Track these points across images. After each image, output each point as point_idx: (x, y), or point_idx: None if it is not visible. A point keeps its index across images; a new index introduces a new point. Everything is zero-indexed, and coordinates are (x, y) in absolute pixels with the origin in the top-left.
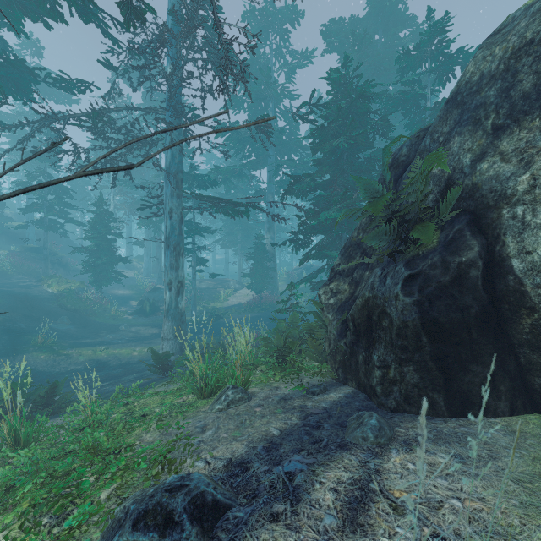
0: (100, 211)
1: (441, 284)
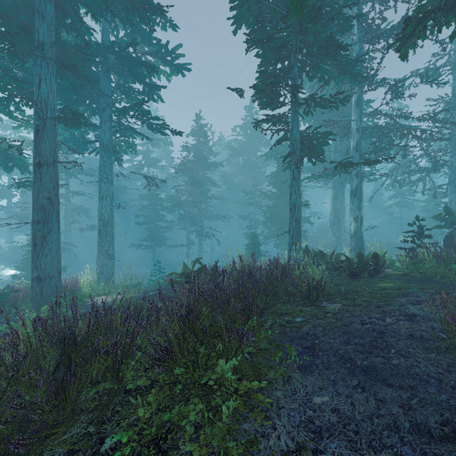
0: (431, 193)
1: (447, 238)
